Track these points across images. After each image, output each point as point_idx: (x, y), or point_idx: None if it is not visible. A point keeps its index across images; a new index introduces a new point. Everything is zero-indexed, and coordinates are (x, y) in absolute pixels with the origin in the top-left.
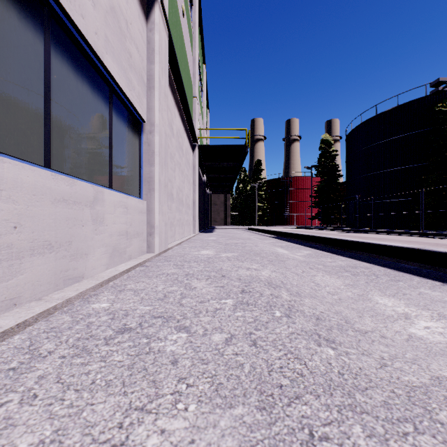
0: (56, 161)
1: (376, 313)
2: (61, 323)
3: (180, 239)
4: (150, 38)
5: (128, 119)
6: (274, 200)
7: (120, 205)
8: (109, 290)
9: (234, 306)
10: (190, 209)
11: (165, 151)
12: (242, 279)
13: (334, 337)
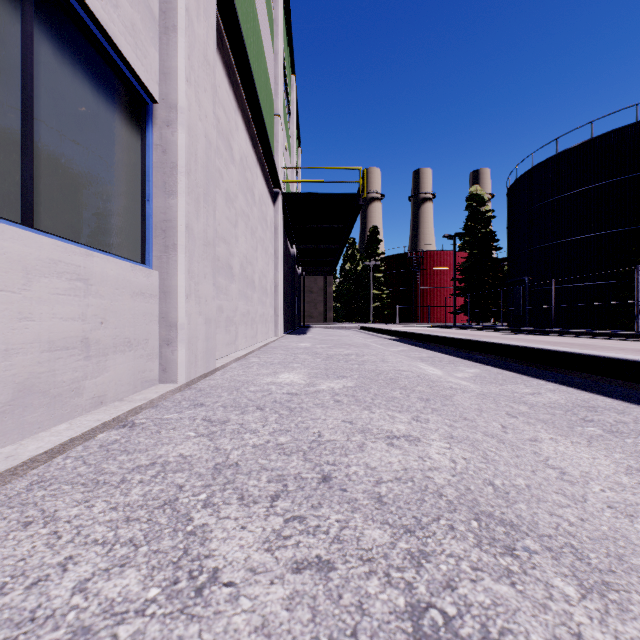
0: None
1: None
2: None
3: (248, 348)
4: None
5: (103, 77)
6: (398, 286)
7: (55, 271)
8: None
9: None
10: (268, 297)
11: (208, 174)
12: (385, 497)
13: None
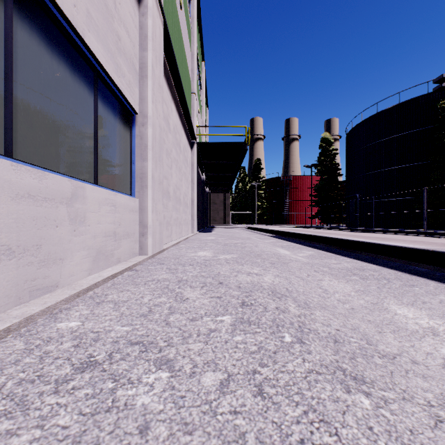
0: (23, 150)
1: (397, 327)
2: (7, 354)
3: (177, 239)
4: (143, 23)
5: (117, 109)
6: (274, 199)
7: (106, 203)
8: (85, 303)
9: (232, 325)
10: (188, 208)
11: (160, 145)
12: (241, 286)
13: (362, 372)
